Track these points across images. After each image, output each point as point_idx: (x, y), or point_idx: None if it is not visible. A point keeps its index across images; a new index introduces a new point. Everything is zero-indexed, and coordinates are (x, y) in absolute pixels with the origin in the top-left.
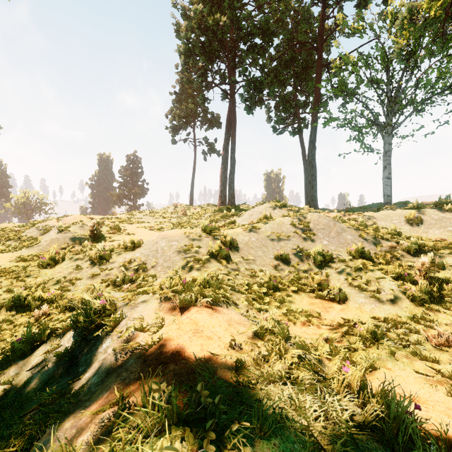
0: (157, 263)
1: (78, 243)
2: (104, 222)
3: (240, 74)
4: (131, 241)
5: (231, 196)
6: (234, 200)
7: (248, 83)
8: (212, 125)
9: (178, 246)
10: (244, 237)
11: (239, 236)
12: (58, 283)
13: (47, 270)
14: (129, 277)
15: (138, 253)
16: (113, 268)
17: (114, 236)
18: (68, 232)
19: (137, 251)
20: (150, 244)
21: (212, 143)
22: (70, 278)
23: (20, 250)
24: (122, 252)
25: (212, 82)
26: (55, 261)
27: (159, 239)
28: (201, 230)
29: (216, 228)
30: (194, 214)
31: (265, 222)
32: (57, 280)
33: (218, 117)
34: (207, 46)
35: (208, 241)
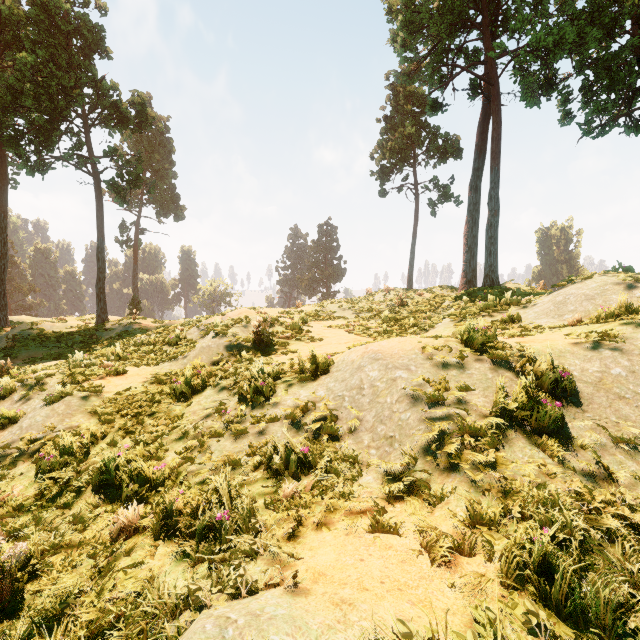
0: (362, 422)
1: (236, 354)
2: (282, 318)
3: (512, 32)
4: (310, 360)
5: (490, 269)
6: (496, 275)
7: (534, 39)
8: (446, 155)
9: (409, 382)
10: (582, 363)
11: (566, 361)
12: (184, 438)
13: (179, 406)
14: (300, 452)
15: (323, 388)
16: (273, 418)
17: (289, 344)
18: (224, 335)
19: (320, 384)
20: (347, 371)
21: (445, 185)
22: (203, 429)
23: (165, 362)
24: (294, 382)
25: (455, 64)
26: (193, 389)
27: (364, 359)
28: (459, 342)
29: (489, 335)
30: (420, 303)
31: (635, 320)
32: (183, 432)
33: (456, 140)
34: (445, 5)
35: (485, 373)
